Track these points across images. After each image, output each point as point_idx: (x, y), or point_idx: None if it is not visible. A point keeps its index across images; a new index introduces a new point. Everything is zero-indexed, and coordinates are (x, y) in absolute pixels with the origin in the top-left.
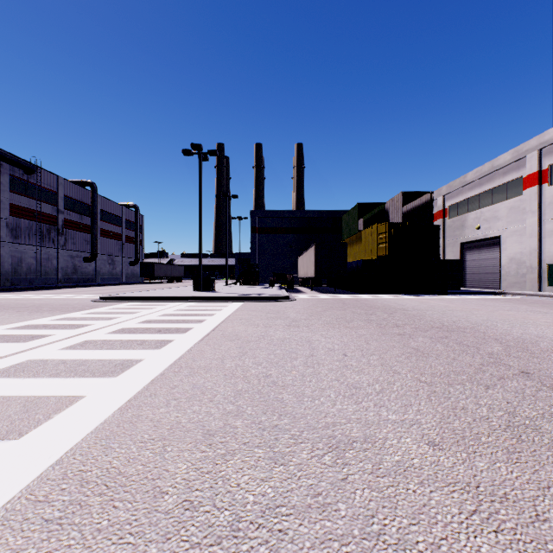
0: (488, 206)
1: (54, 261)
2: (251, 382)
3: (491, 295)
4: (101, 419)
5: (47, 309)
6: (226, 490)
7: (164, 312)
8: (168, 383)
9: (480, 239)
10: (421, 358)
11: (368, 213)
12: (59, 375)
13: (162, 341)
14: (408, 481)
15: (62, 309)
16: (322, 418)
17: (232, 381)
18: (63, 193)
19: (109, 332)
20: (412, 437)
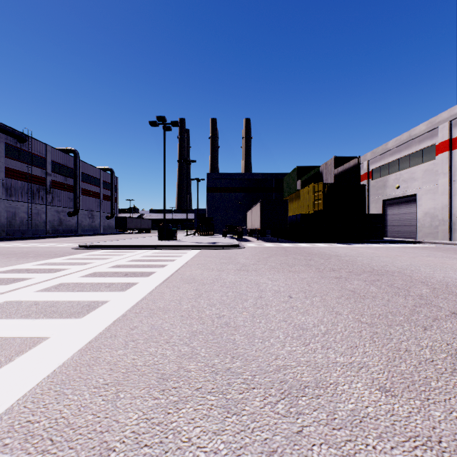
0: (406, 169)
1: (43, 215)
2: (206, 323)
3: (409, 243)
4: (60, 362)
5: (33, 256)
6: (177, 446)
7: (132, 258)
8: (129, 324)
9: (399, 197)
10: (358, 299)
11: (305, 175)
12: (29, 316)
13: (128, 284)
14: (366, 435)
15: (45, 256)
16: (273, 361)
17: (188, 322)
18: (50, 159)
19: (82, 275)
20: (363, 382)
